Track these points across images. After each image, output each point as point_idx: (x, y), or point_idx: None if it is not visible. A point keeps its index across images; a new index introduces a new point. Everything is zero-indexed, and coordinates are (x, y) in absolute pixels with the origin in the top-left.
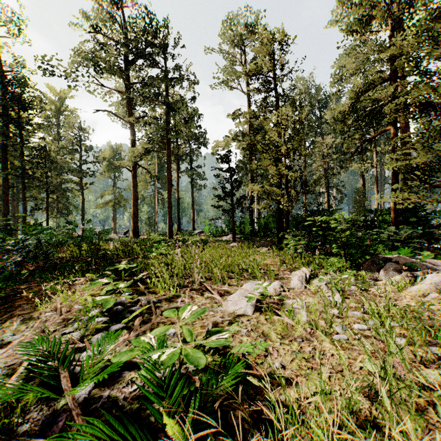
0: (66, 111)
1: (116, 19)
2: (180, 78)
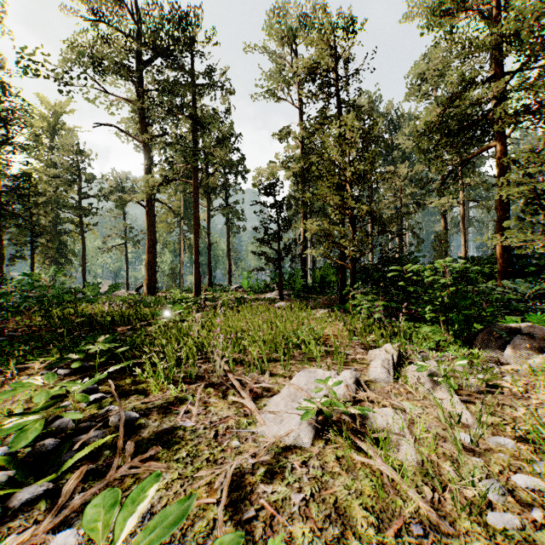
0: (63, 130)
1: (124, 4)
2: (209, 84)
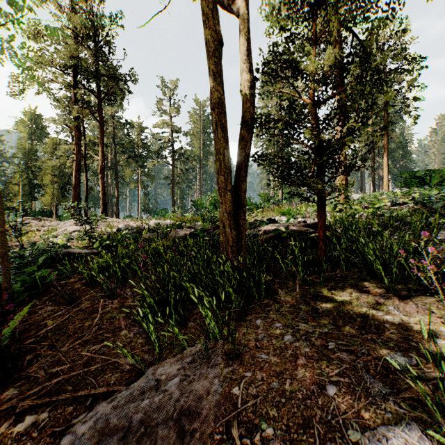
0: None
1: None
2: None
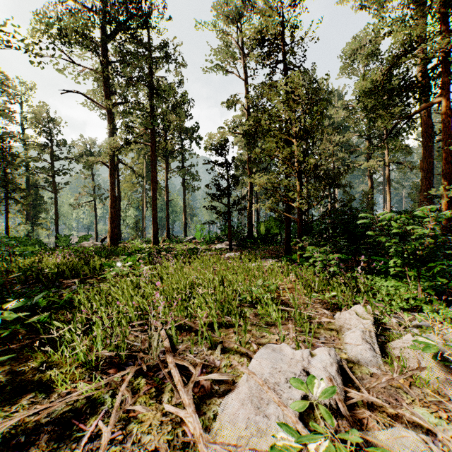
0: None
1: None
2: (166, 56)
